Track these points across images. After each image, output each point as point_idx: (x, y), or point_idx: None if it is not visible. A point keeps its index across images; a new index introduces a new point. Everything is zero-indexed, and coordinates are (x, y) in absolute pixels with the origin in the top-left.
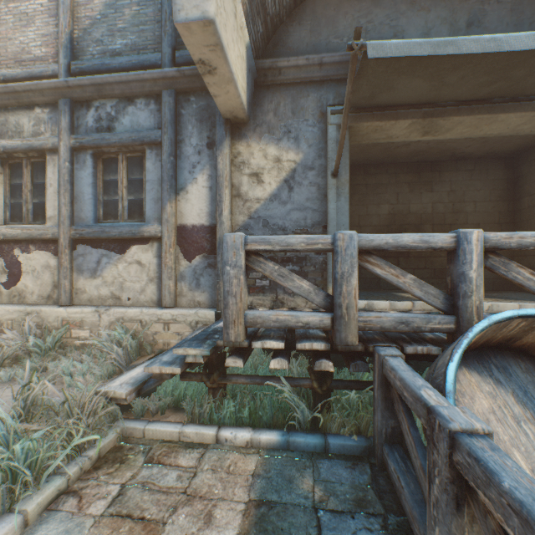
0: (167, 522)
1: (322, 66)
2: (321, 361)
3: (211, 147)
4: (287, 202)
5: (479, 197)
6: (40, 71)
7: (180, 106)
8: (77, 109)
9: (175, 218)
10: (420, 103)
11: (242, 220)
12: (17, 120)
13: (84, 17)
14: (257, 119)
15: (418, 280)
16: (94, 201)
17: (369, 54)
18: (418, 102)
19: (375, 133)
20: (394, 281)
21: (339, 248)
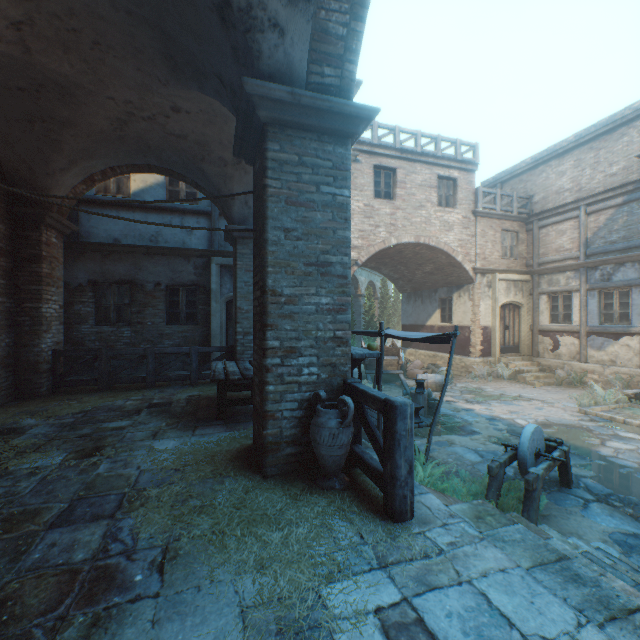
0: None
1: None
2: None
3: None
4: None
5: None
6: (569, 256)
7: None
8: (588, 271)
9: None
10: None
11: None
12: (556, 278)
13: (593, 227)
14: None
15: None
16: (598, 314)
17: None
18: None
19: None
20: None
21: None
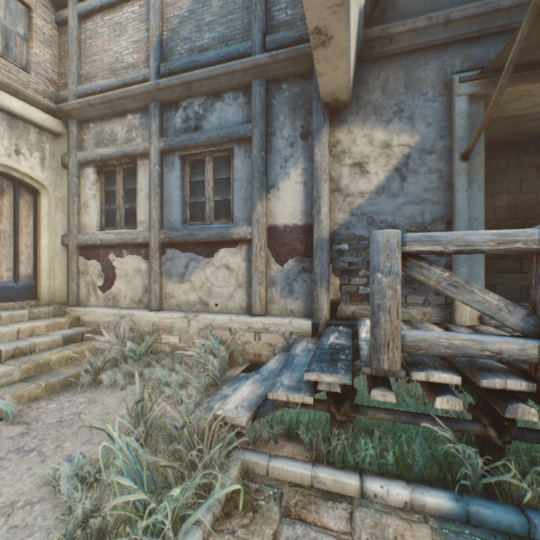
0: None
1: (447, 25)
2: (516, 405)
3: (305, 137)
4: (398, 195)
5: None
6: (132, 78)
7: (271, 96)
8: (165, 111)
9: (265, 218)
10: None
11: (341, 217)
12: (112, 129)
13: (173, 17)
14: (359, 101)
15: None
16: (182, 204)
17: None
18: None
19: (517, 101)
20: None
21: None
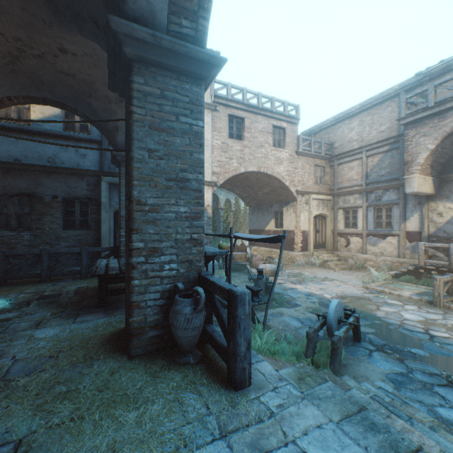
0: (404, 289)
1: None
2: (446, 273)
3: (419, 204)
4: None
5: None
6: (356, 184)
7: None
8: (367, 194)
9: (404, 229)
10: None
11: (432, 230)
12: (348, 198)
13: (370, 165)
14: (439, 194)
15: None
16: (373, 222)
17: None
18: None
19: None
20: None
21: (450, 247)
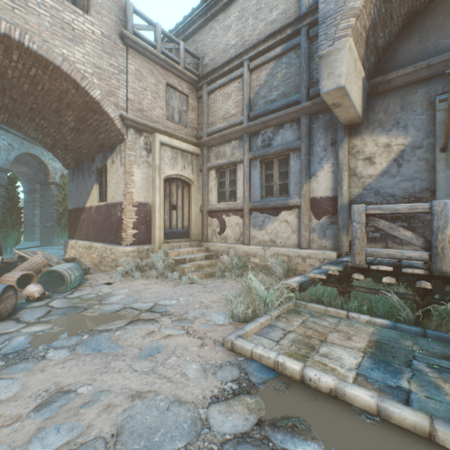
0: (328, 334)
1: (429, 67)
2: (420, 281)
3: (333, 145)
4: (395, 176)
5: None
6: (234, 122)
7: (312, 123)
8: (252, 137)
9: (308, 193)
10: None
11: (356, 191)
12: (224, 149)
13: (255, 86)
14: (369, 120)
15: None
16: (260, 187)
17: None
18: None
19: None
20: None
21: (435, 211)
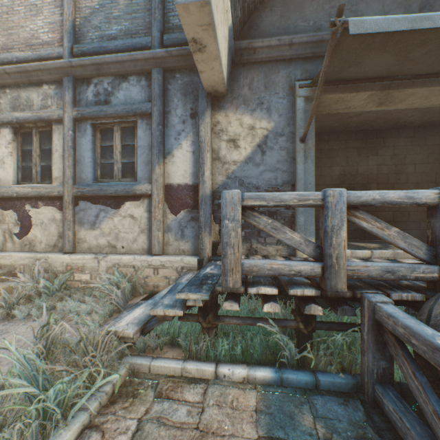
0: None
1: (291, 46)
2: (310, 306)
3: (193, 117)
4: (260, 164)
5: (418, 160)
6: (47, 53)
7: (167, 82)
8: (78, 85)
9: (163, 178)
10: (380, 76)
11: (220, 179)
12: (28, 96)
13: (85, 7)
14: (233, 93)
15: (402, 233)
16: (93, 164)
17: (351, 29)
18: (379, 76)
19: (336, 104)
20: (380, 233)
21: (330, 204)
